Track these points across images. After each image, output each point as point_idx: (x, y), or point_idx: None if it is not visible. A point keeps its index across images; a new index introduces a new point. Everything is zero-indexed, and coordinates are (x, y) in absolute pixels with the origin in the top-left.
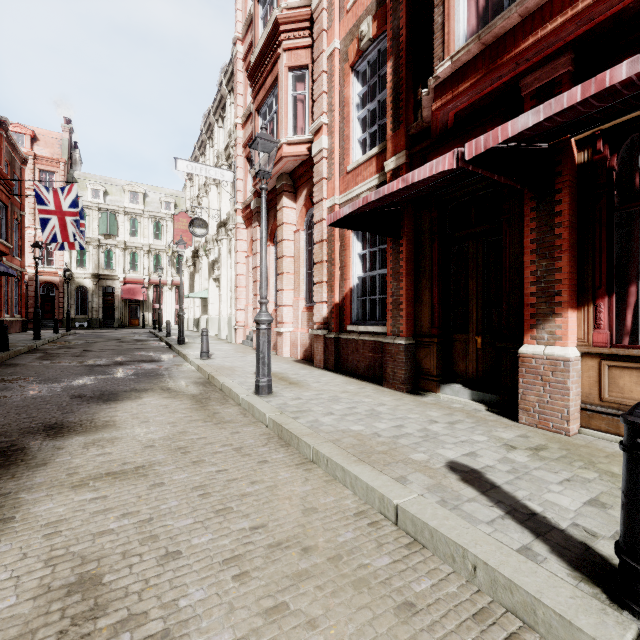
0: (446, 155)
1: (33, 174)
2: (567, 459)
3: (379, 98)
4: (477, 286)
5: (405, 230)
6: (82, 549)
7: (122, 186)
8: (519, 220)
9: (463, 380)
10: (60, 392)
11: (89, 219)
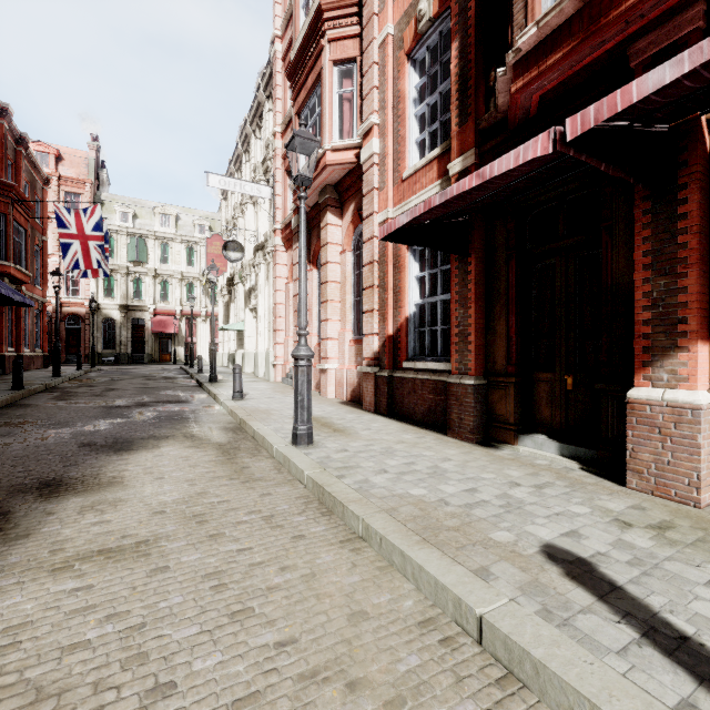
0: (538, 137)
1: (58, 196)
2: (707, 544)
3: (441, 89)
4: (566, 313)
5: (474, 245)
6: (41, 674)
7: (152, 208)
8: (625, 228)
9: (548, 430)
10: (68, 439)
11: (117, 245)
